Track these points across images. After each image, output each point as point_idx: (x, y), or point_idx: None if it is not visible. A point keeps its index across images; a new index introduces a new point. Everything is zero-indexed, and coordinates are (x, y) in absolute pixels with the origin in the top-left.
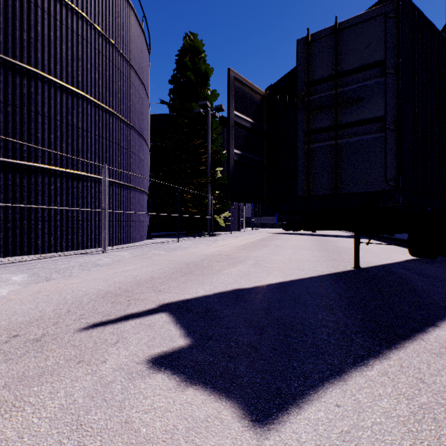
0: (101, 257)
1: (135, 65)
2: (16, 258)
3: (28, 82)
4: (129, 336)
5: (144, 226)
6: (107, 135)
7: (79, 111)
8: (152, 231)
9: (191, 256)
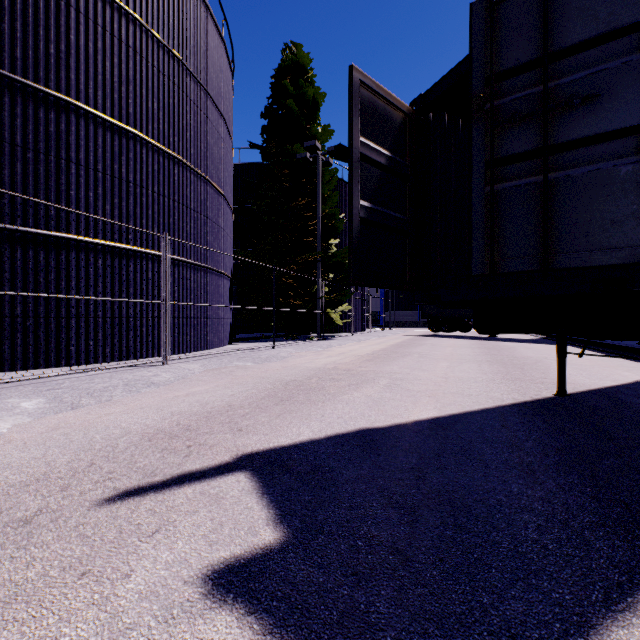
0: (159, 371)
1: (211, 90)
2: (38, 372)
3: (56, 116)
4: (179, 520)
5: (225, 324)
6: (171, 192)
7: (130, 157)
8: (238, 331)
9: (292, 370)
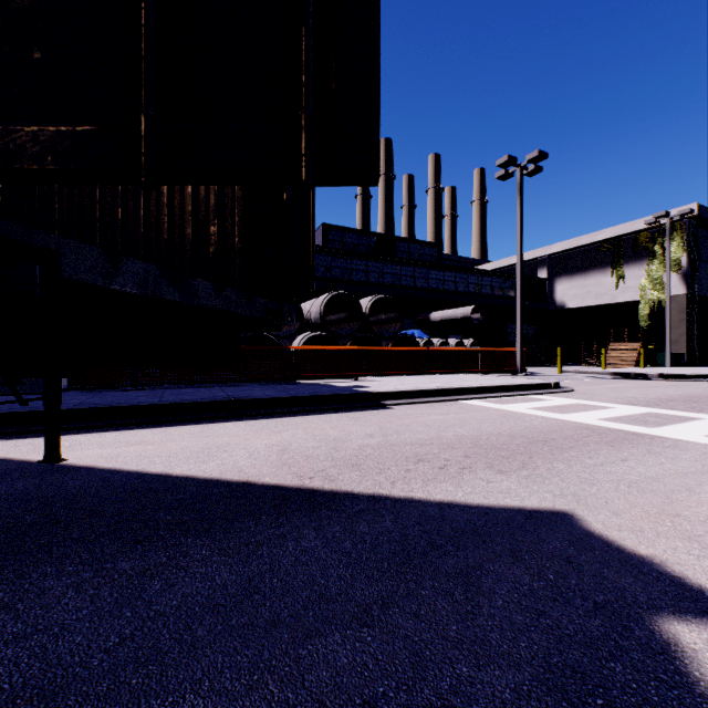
0: None
1: None
2: None
3: None
4: None
5: None
6: None
7: None
8: None
9: None
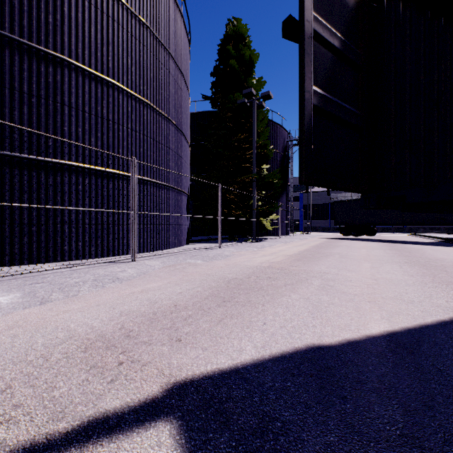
0: (126, 267)
1: (172, 52)
2: (37, 267)
3: (53, 70)
4: None
5: (183, 229)
6: (141, 128)
7: (110, 101)
8: (194, 234)
9: (233, 268)
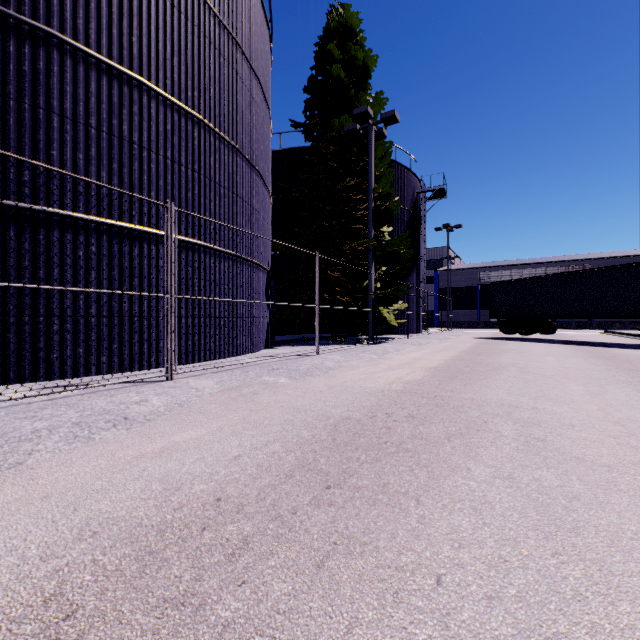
0: (151, 393)
1: (242, 42)
2: None
3: (32, 51)
4: None
5: (260, 325)
6: (189, 160)
7: (134, 111)
8: (280, 332)
9: (341, 394)
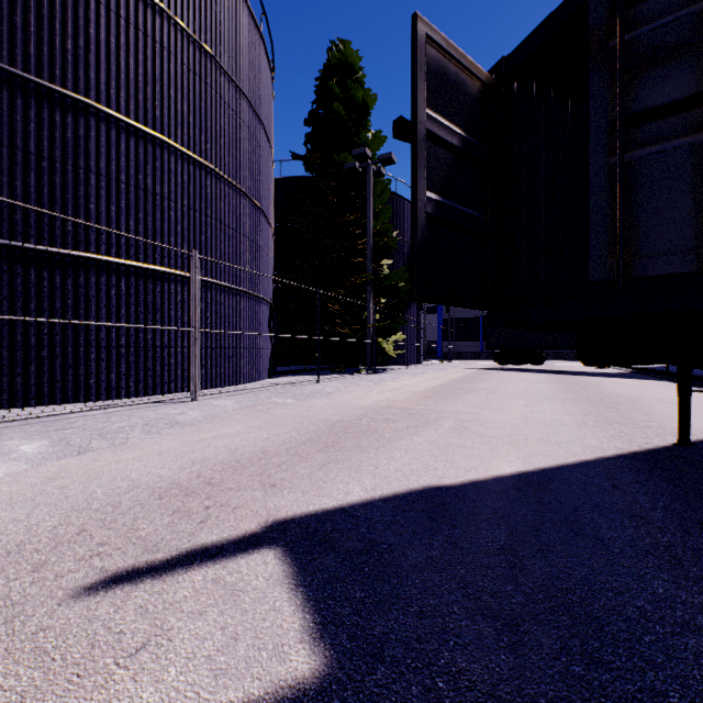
0: (186, 409)
1: (248, 92)
2: (52, 409)
3: (74, 120)
4: (177, 627)
5: (264, 355)
6: (202, 206)
7: (157, 166)
8: (279, 363)
9: (338, 408)
